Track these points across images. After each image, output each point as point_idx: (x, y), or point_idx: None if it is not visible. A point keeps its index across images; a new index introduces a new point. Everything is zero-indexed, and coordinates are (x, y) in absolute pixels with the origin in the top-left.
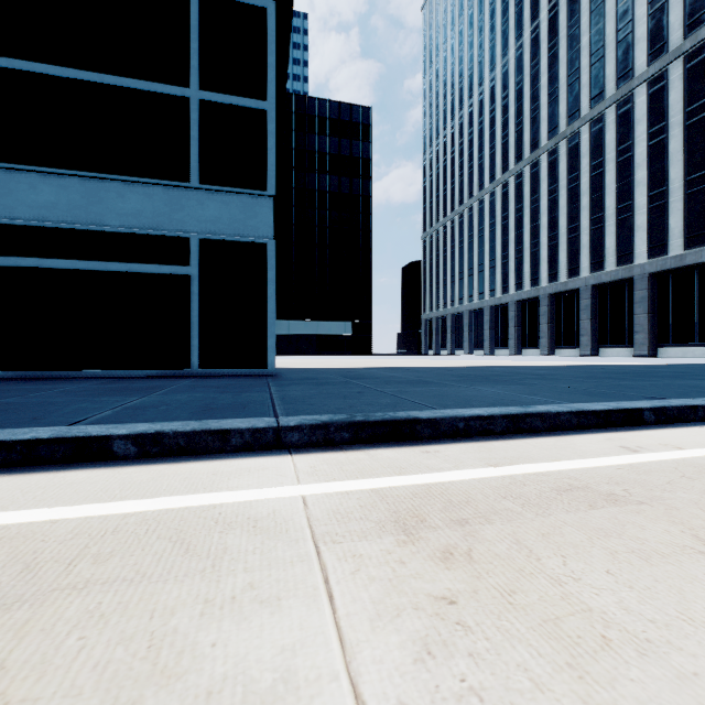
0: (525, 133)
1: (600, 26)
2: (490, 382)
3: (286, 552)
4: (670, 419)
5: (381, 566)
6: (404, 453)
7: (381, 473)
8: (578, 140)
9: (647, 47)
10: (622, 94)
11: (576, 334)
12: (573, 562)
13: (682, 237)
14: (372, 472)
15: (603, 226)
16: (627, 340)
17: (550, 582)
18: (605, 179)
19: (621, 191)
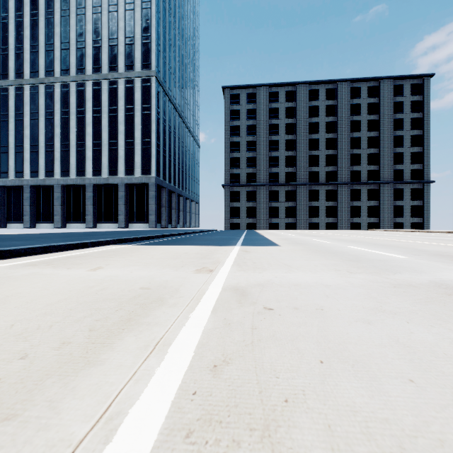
0: (11, 61)
1: (68, 30)
2: (13, 240)
3: (5, 271)
4: (96, 245)
5: (35, 268)
6: (5, 261)
7: (5, 263)
8: (53, 90)
9: (92, 63)
10: (80, 79)
11: (52, 214)
12: (74, 261)
13: (108, 169)
14: (0, 264)
15: (69, 150)
16: (82, 219)
17: (71, 263)
18: (70, 123)
19: (80, 134)
